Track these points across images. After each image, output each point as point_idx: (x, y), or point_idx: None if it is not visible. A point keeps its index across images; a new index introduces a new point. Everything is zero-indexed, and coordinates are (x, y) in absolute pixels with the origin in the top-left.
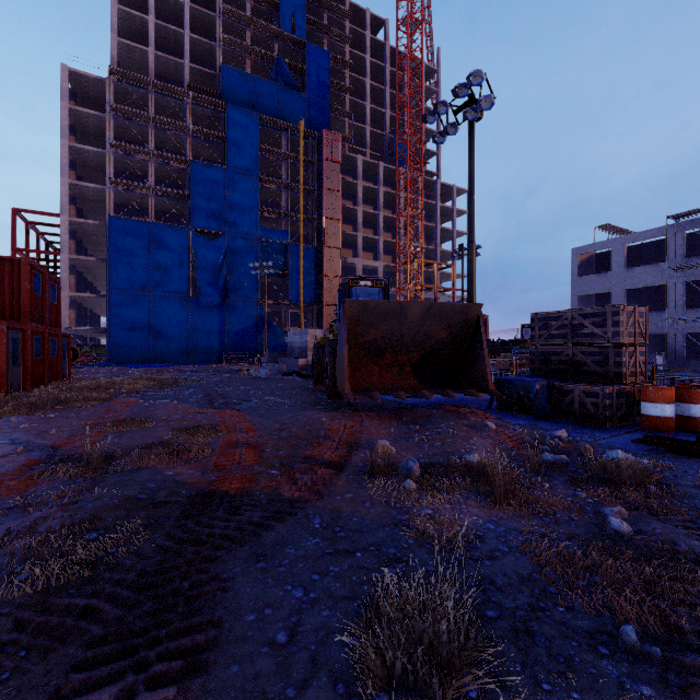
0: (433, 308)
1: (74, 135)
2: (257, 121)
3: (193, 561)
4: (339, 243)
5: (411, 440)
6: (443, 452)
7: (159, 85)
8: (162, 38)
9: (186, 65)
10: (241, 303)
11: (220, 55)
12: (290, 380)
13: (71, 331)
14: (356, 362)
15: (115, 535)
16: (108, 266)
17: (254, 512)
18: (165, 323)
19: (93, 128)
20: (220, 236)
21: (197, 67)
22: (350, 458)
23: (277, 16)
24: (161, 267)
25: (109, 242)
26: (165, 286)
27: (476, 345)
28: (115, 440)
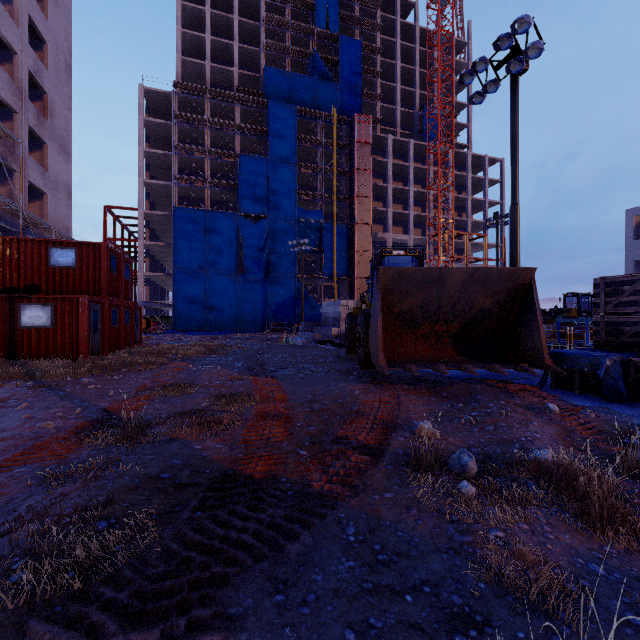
0: (477, 274)
1: (149, 142)
2: (295, 113)
3: (198, 580)
4: (370, 219)
5: (456, 421)
6: (498, 439)
7: (213, 92)
8: (216, 52)
9: (235, 71)
10: (281, 278)
11: (263, 59)
12: (324, 348)
13: (146, 305)
14: (389, 332)
15: (120, 531)
16: (173, 249)
17: (277, 508)
18: (218, 296)
19: (162, 135)
20: (263, 219)
21: (244, 72)
22: (388, 442)
23: (312, 16)
24: (214, 248)
25: (174, 229)
26: (218, 264)
27: (527, 314)
28: (158, 405)
